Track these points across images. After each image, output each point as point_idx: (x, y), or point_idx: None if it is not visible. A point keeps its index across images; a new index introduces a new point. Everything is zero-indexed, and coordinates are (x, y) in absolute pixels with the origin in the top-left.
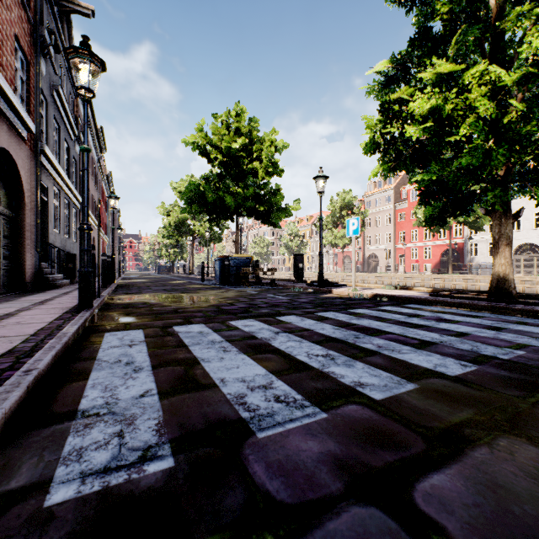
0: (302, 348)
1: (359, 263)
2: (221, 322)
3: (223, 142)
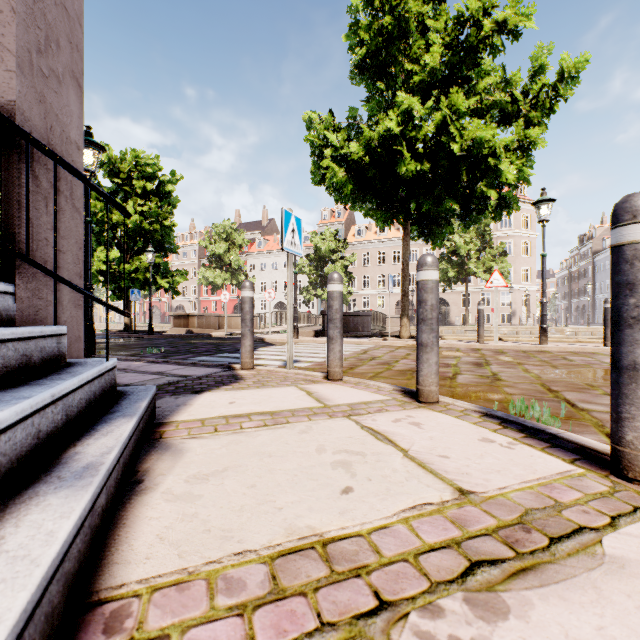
0: None
1: (167, 313)
2: None
3: None
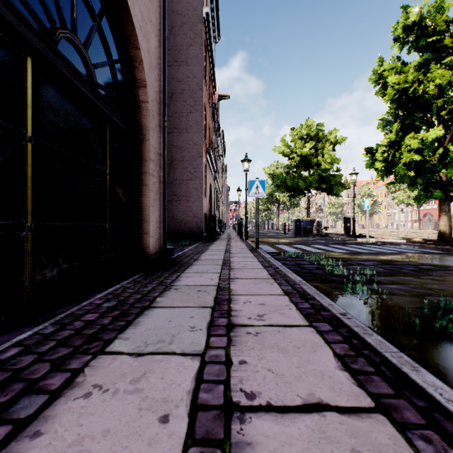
0: (309, 249)
1: None
2: (289, 245)
3: (297, 149)
